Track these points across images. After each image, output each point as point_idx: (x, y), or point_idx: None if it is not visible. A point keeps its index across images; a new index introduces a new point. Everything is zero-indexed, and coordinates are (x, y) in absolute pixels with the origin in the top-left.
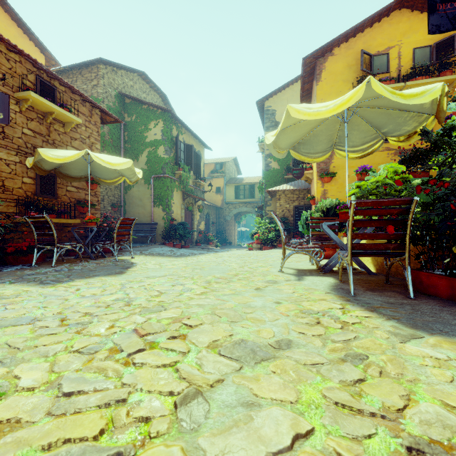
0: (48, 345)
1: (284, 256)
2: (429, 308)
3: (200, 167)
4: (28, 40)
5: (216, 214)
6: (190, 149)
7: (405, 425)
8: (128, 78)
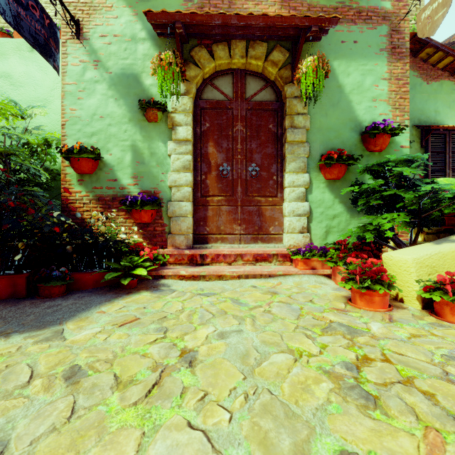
0: None
1: None
2: (10, 311)
3: None
4: None
5: None
6: None
7: (170, 362)
8: None
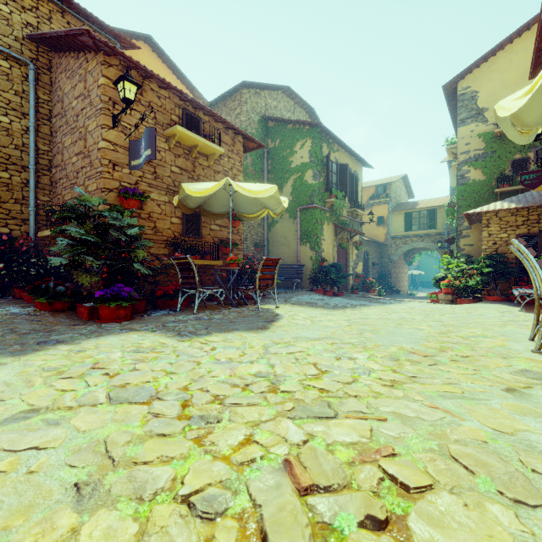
0: (151, 463)
1: (537, 322)
2: None
3: (357, 192)
4: (181, 85)
5: (378, 253)
6: (344, 170)
7: None
8: (271, 98)
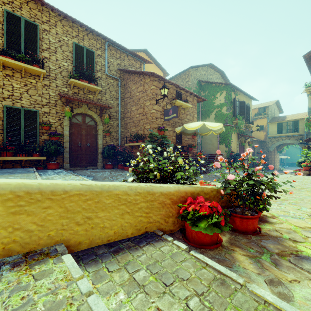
0: None
1: None
2: None
3: (249, 115)
4: (157, 68)
5: (260, 146)
6: (243, 104)
7: None
8: (203, 70)
